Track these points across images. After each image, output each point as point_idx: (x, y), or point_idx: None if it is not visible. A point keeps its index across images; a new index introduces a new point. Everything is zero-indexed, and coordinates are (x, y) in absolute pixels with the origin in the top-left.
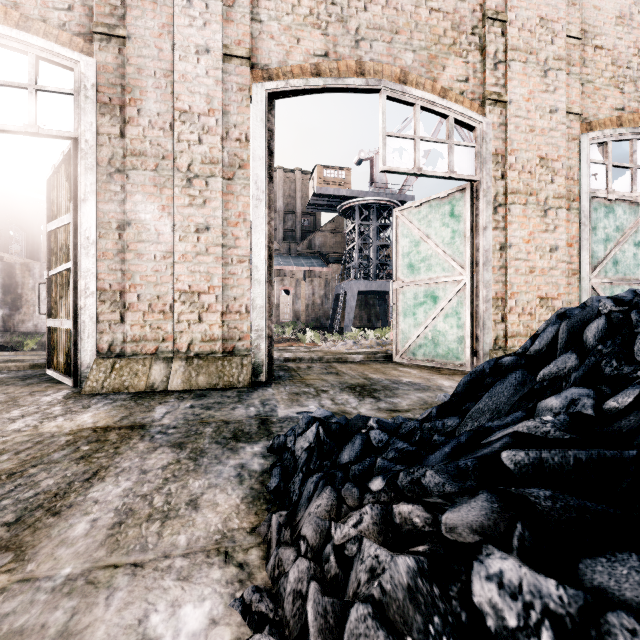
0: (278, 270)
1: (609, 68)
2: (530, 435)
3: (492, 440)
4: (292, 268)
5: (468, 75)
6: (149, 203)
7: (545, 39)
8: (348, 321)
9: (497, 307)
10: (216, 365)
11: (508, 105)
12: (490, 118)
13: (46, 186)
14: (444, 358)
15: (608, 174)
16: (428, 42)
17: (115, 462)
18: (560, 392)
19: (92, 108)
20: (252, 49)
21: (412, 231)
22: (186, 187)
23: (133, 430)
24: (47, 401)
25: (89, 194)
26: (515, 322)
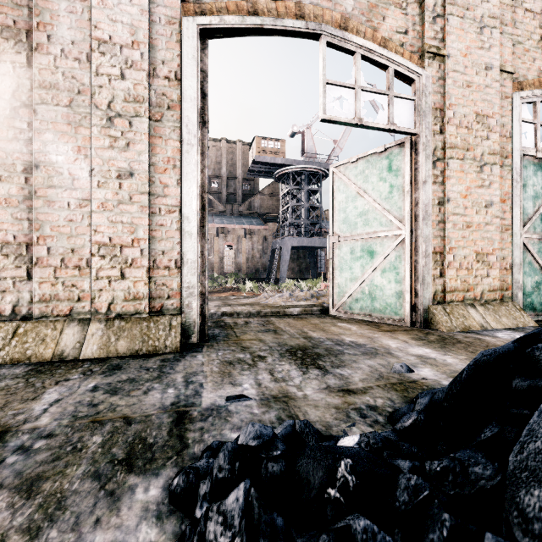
0: (222, 228)
1: (537, 31)
2: None
3: None
4: (234, 226)
5: (407, 27)
6: (61, 143)
7: None
8: (283, 272)
9: (436, 262)
10: (140, 327)
11: (446, 59)
12: (429, 71)
13: None
14: (381, 313)
15: (537, 133)
16: None
17: None
18: None
19: None
20: None
21: (349, 186)
22: (106, 127)
23: None
24: None
25: None
26: (453, 277)
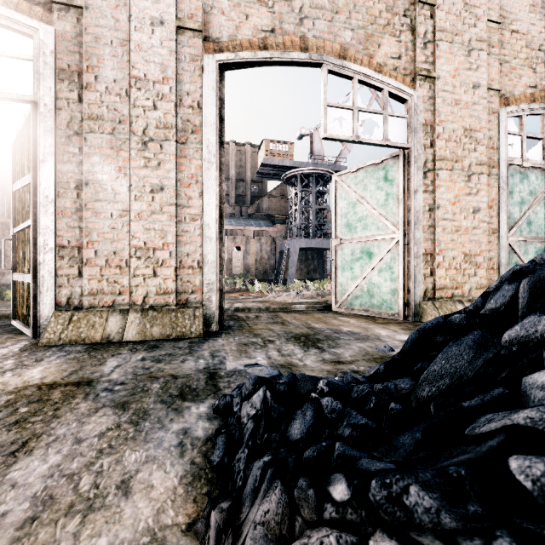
0: (231, 230)
1: (524, 50)
2: (537, 431)
3: (483, 433)
4: (243, 228)
5: (401, 53)
6: (106, 164)
7: (469, 22)
8: (291, 274)
9: (426, 262)
10: (170, 317)
11: (436, 80)
12: (420, 92)
13: (11, 149)
14: (378, 308)
15: (523, 144)
16: (365, 22)
17: (50, 428)
18: (541, 362)
19: (51, 74)
20: (204, 23)
21: (349, 194)
22: (141, 150)
23: (79, 387)
24: (2, 354)
25: (48, 155)
26: (442, 276)
